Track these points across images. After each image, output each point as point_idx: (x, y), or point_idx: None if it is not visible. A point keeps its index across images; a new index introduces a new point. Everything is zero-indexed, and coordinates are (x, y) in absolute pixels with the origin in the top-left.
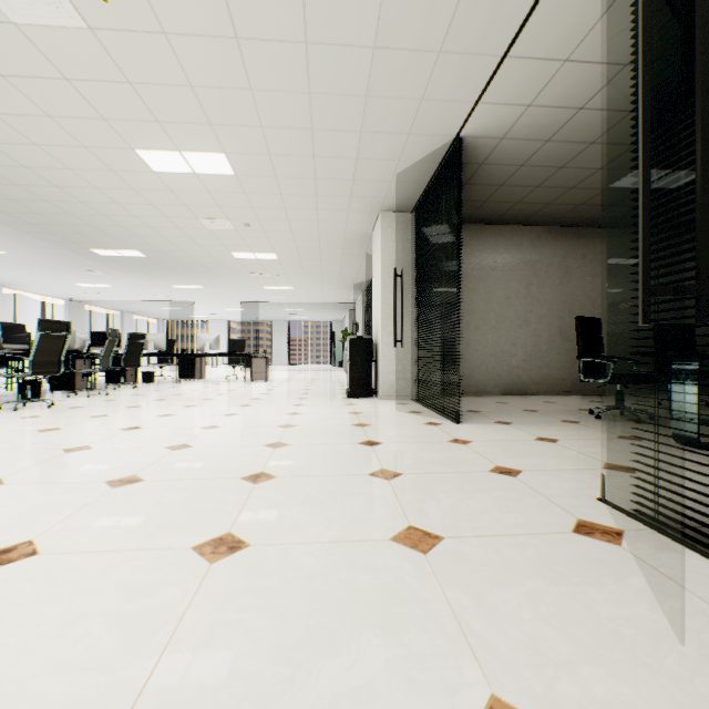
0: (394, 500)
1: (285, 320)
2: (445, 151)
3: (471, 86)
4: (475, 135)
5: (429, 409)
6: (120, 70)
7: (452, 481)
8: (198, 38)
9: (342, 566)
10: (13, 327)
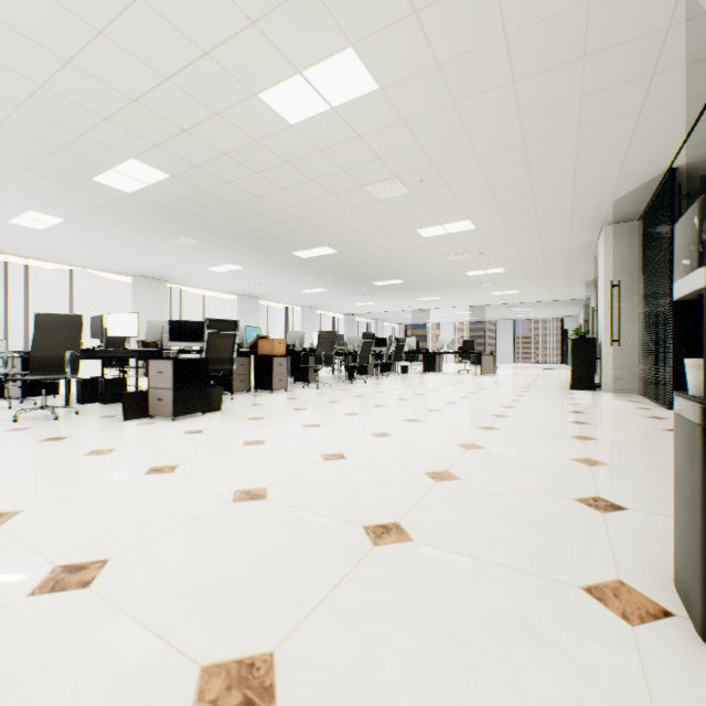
0: (578, 429)
1: (509, 319)
2: (660, 178)
3: (669, 143)
4: (690, 163)
5: (650, 401)
6: (419, 202)
7: (624, 429)
8: (463, 180)
9: (541, 437)
10: (339, 336)
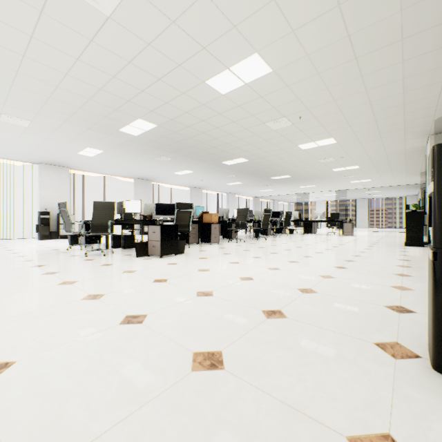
0: (401, 270)
1: (365, 198)
2: None
3: None
4: None
5: None
6: (299, 129)
7: None
8: (326, 115)
9: (374, 274)
10: (250, 211)
